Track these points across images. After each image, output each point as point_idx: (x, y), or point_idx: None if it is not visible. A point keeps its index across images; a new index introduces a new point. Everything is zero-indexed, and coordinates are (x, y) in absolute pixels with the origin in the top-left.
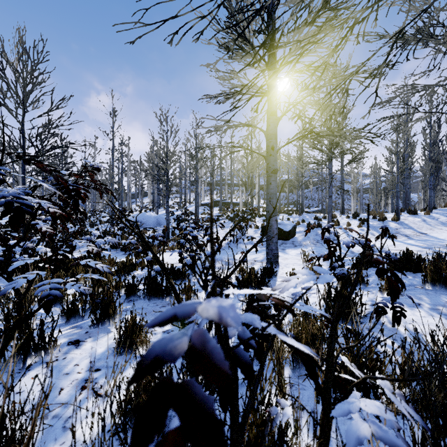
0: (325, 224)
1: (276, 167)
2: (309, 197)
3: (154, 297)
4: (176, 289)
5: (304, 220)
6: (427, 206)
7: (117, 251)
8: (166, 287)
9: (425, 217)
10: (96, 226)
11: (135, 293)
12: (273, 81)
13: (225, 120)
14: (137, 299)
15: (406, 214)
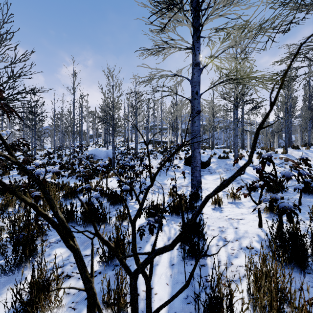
0: (231, 156)
1: (199, 109)
2: (217, 137)
3: (89, 224)
4: (81, 255)
5: (216, 153)
6: (306, 143)
7: (74, 177)
8: (102, 214)
9: (306, 151)
10: (61, 158)
11: (73, 220)
12: (197, 38)
13: (158, 69)
14: (75, 225)
15: (291, 149)
